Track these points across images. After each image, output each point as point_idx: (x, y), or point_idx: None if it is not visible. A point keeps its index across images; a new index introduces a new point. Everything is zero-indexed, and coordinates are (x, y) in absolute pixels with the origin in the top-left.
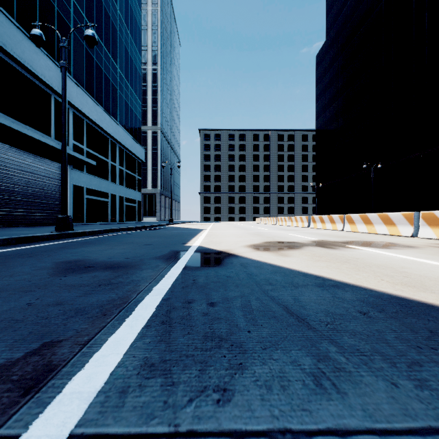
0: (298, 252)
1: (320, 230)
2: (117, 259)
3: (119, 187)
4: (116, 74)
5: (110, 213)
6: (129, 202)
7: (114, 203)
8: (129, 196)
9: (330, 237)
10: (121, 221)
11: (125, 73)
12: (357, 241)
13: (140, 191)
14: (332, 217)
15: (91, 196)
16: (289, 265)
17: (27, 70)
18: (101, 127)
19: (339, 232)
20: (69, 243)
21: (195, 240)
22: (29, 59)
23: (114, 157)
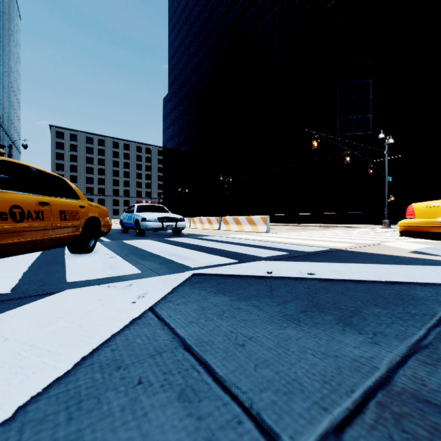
0: None
1: None
2: None
3: None
4: None
5: None
6: None
7: None
8: None
9: None
10: None
11: None
12: None
13: None
14: None
15: None
16: None
17: None
18: None
19: None
20: None
21: None
22: None
23: None
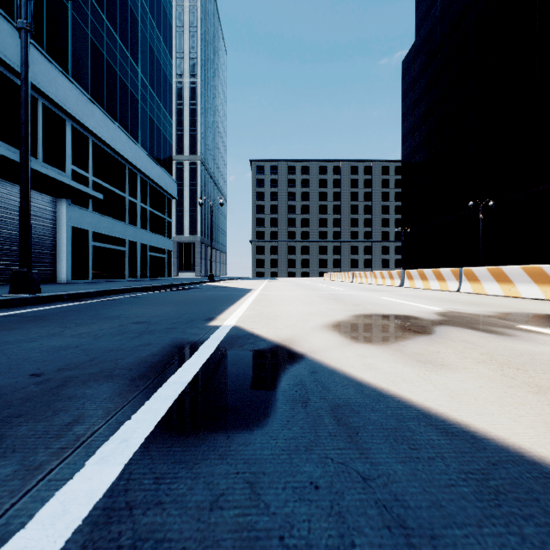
0: (446, 349)
1: (424, 291)
2: (2, 380)
3: (141, 232)
4: (136, 79)
5: (127, 267)
6: (155, 251)
7: (134, 253)
8: (155, 244)
9: (457, 305)
10: (143, 277)
11: (150, 80)
12: (518, 314)
13: (171, 238)
14: (440, 272)
15: (100, 243)
16: (491, 423)
17: None
18: (114, 148)
19: (455, 294)
20: None
21: (233, 311)
22: (0, 43)
23: (134, 191)
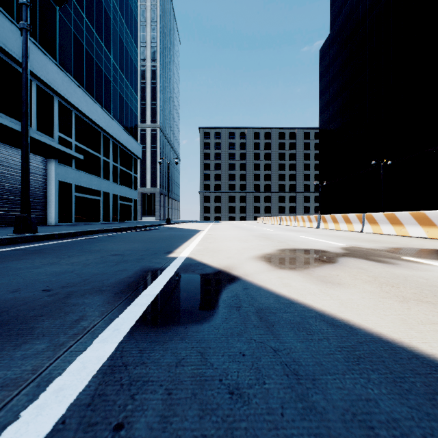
0: (344, 273)
1: (335, 232)
2: (24, 294)
3: (113, 185)
4: (109, 64)
5: (102, 212)
6: (124, 200)
7: (108, 201)
8: (124, 194)
9: (358, 242)
10: (115, 220)
11: (120, 64)
12: (403, 249)
13: (136, 189)
14: (347, 217)
15: (80, 194)
16: (365, 319)
17: (1, 49)
18: (92, 119)
19: (359, 233)
20: (9, 252)
21: (186, 246)
22: (3, 37)
23: (108, 152)
